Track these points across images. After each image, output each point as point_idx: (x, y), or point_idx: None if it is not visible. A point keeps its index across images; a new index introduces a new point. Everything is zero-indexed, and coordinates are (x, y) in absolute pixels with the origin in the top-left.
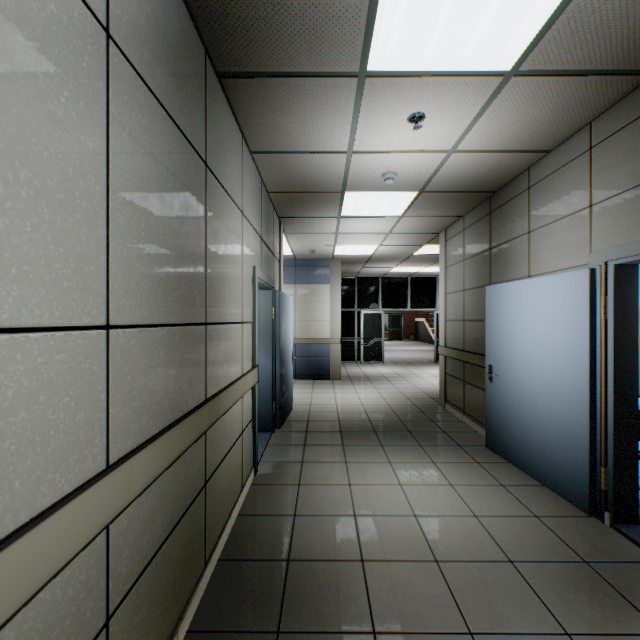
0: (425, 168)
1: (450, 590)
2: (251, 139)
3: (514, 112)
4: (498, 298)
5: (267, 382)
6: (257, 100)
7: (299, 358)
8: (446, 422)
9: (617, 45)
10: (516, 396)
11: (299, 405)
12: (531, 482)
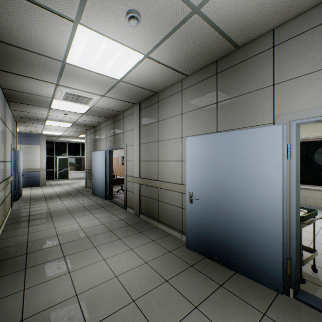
0: (72, 120)
1: (69, 211)
2: (13, 108)
3: (89, 117)
4: (94, 155)
5: (12, 183)
6: (18, 105)
7: (23, 178)
8: (85, 192)
9: (101, 115)
10: (97, 179)
11: (25, 194)
12: (98, 198)
